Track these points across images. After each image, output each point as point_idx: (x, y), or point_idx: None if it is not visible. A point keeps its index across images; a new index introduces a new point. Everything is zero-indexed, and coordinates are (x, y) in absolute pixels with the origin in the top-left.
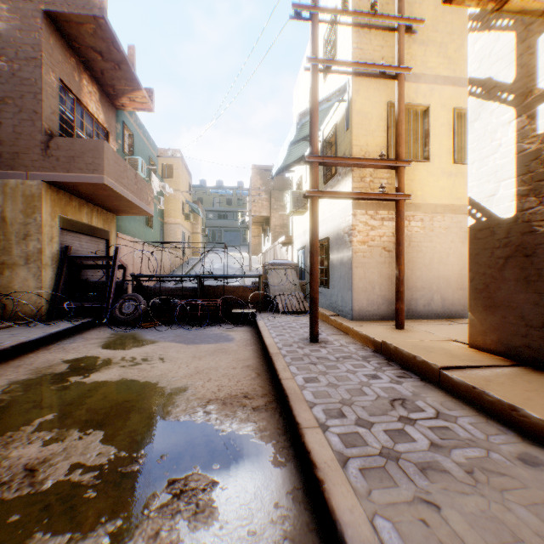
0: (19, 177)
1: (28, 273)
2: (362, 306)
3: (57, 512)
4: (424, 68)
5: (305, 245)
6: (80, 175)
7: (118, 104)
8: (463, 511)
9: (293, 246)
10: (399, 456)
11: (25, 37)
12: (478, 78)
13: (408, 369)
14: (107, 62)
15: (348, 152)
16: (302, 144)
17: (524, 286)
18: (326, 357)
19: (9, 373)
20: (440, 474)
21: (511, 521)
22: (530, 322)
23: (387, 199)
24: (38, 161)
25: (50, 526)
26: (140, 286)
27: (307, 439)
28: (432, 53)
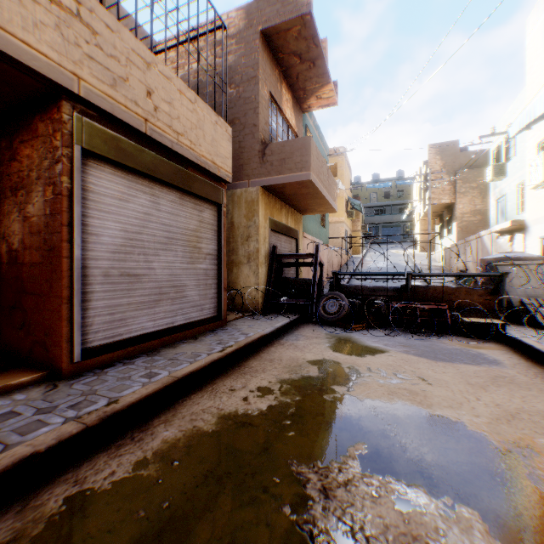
0: (242, 186)
1: (248, 270)
2: None
3: None
4: None
5: None
6: (289, 175)
7: (305, 107)
8: None
9: (526, 234)
10: None
11: (247, 61)
12: None
13: None
14: (303, 63)
15: None
16: None
17: None
18: None
19: (268, 367)
20: None
21: None
22: None
23: None
24: (256, 169)
25: None
26: (340, 285)
27: None
28: None
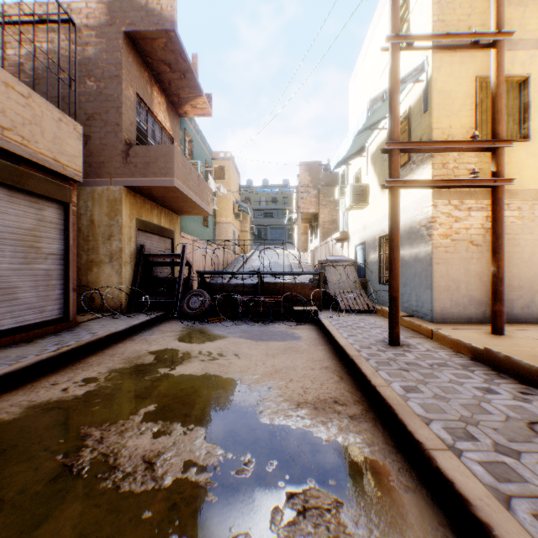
0: (104, 184)
1: (111, 270)
2: (443, 307)
3: (184, 514)
4: (521, 32)
5: (365, 240)
6: (153, 179)
7: (181, 112)
8: None
9: (349, 242)
10: None
11: (109, 58)
12: None
13: (528, 384)
14: (174, 73)
15: (426, 137)
16: (365, 134)
17: None
18: (416, 363)
19: (106, 361)
20: None
21: None
22: None
23: (479, 185)
24: (119, 168)
25: (182, 529)
26: (204, 283)
27: (441, 464)
28: (531, 14)
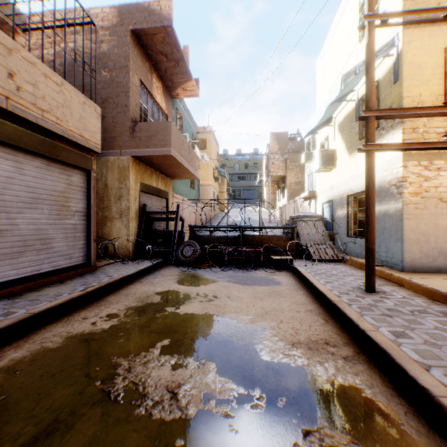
0: (115, 154)
1: (121, 224)
2: (413, 258)
3: (213, 445)
4: None
5: (332, 198)
6: (154, 150)
7: (174, 94)
8: None
9: (317, 200)
10: None
11: (119, 52)
12: None
13: None
14: (169, 62)
15: (396, 105)
16: (334, 106)
17: None
18: (397, 309)
19: (122, 300)
20: None
21: None
22: None
23: None
24: (127, 141)
25: None
26: (195, 235)
27: None
28: None
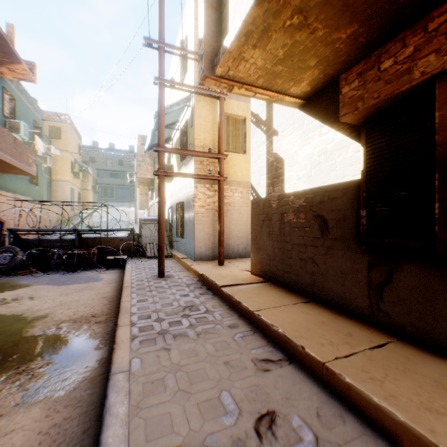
0: None
1: None
2: (201, 251)
3: None
4: None
5: (172, 205)
6: None
7: None
8: (181, 349)
9: (166, 205)
10: (167, 333)
11: None
12: (254, 112)
13: (210, 289)
14: None
15: (193, 143)
16: (166, 130)
17: (269, 237)
18: (163, 286)
19: None
20: (183, 337)
21: (200, 350)
22: (271, 257)
23: (213, 178)
24: None
25: None
26: (19, 239)
27: (118, 332)
28: None
